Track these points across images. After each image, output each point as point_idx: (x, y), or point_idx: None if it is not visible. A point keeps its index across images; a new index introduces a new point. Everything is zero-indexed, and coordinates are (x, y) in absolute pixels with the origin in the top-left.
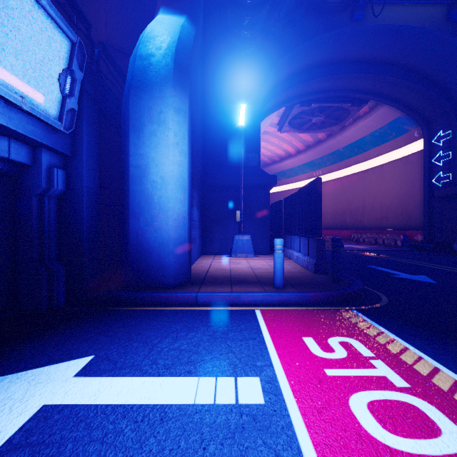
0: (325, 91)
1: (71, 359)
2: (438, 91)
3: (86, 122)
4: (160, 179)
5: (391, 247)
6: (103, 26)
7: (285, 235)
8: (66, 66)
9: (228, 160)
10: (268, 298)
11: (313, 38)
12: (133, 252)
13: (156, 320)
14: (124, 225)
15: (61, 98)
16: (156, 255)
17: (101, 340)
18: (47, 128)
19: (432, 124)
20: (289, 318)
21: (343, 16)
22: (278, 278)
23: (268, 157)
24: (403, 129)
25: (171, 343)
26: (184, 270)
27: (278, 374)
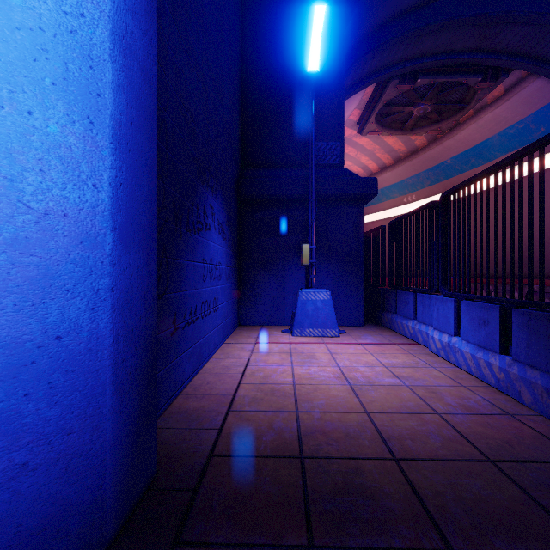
0: (442, 55)
1: None
2: None
3: None
4: None
5: None
6: None
7: (397, 292)
8: None
9: (285, 153)
10: None
11: None
12: None
13: None
14: None
15: None
16: None
17: None
18: None
19: None
20: None
21: None
22: None
23: None
24: None
25: None
26: (88, 486)
27: None
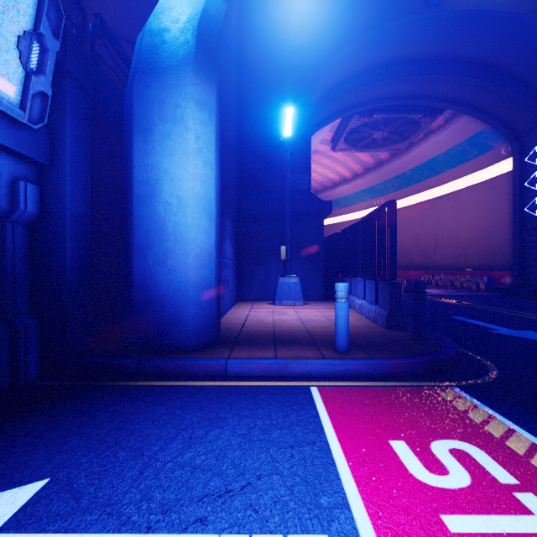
0: (391, 98)
1: (7, 487)
2: (534, 96)
3: (71, 118)
4: (176, 199)
5: (472, 291)
6: (112, 12)
7: (343, 277)
8: (31, 27)
9: (270, 182)
10: (327, 368)
11: (377, 28)
12: (138, 301)
13: (164, 406)
14: (127, 263)
15: (24, 76)
16: (170, 306)
17: (71, 444)
18: (5, 120)
19: (524, 139)
20: (362, 401)
21: (416, 0)
22: (340, 338)
23: (318, 182)
24: (486, 146)
25: (180, 452)
26: (210, 325)
27: (360, 528)
